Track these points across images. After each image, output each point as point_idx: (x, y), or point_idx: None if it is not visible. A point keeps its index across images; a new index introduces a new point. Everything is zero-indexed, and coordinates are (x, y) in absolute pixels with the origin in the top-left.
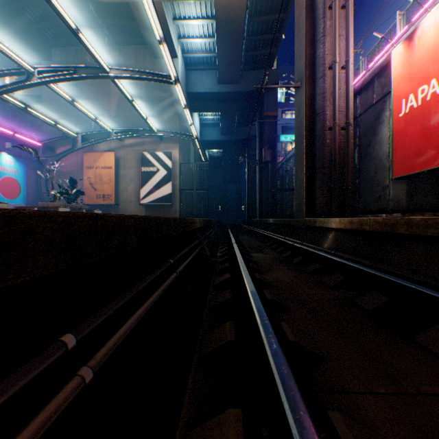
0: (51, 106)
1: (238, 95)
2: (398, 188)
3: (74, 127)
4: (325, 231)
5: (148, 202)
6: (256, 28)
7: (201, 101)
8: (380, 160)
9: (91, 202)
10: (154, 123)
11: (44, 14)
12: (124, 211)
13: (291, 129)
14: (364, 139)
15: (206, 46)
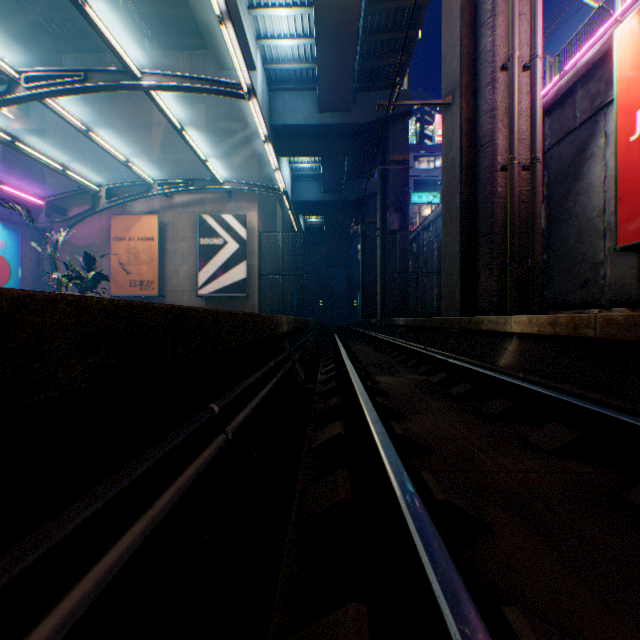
0: (60, 145)
1: (349, 130)
2: (622, 265)
3: (96, 176)
4: (500, 338)
5: (210, 292)
6: (377, 22)
7: (292, 138)
8: (587, 219)
9: (122, 292)
10: (220, 170)
11: None
12: None
13: (427, 184)
14: (558, 187)
15: (299, 52)
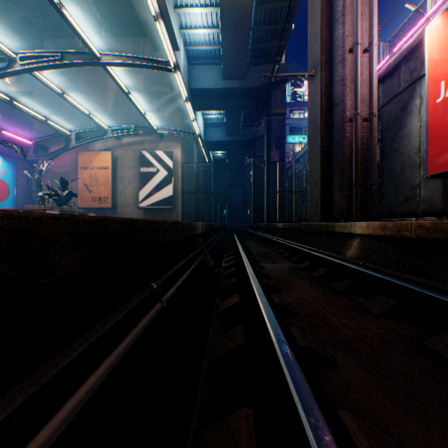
0: (43, 102)
1: (244, 92)
2: (431, 187)
3: (68, 124)
4: (347, 237)
5: (147, 205)
6: (263, 17)
7: (204, 98)
8: (408, 155)
9: (86, 205)
10: (154, 120)
11: (34, 2)
12: (122, 215)
13: (299, 129)
14: (388, 133)
15: (209, 38)
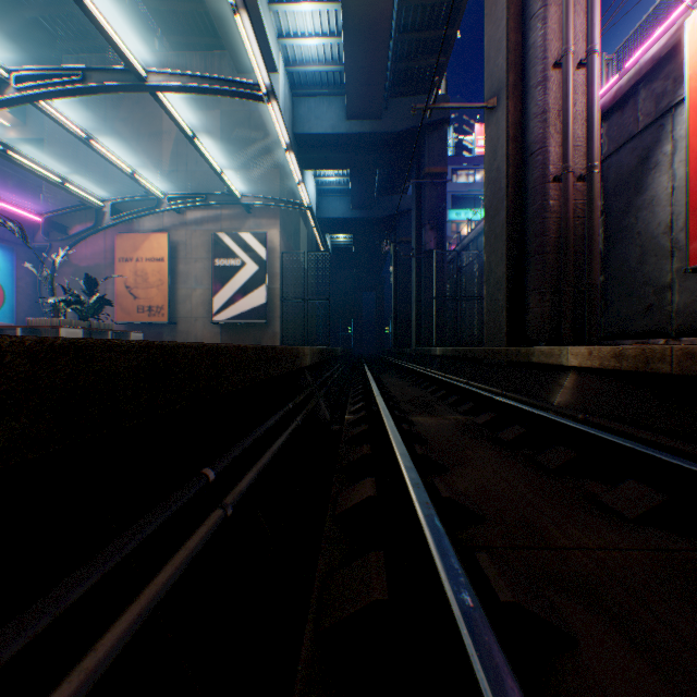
0: (60, 155)
1: (380, 139)
2: (693, 288)
3: (100, 190)
4: (553, 372)
5: (226, 318)
6: (412, 19)
7: (318, 149)
8: (652, 237)
9: (128, 318)
10: (237, 183)
11: None
12: (186, 335)
13: (466, 200)
14: (617, 201)
15: (325, 52)
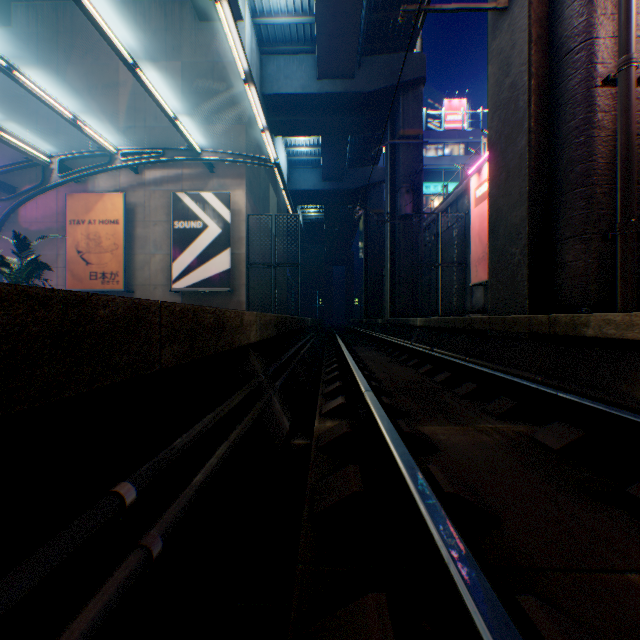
0: (9, 110)
1: (353, 100)
2: None
3: (51, 148)
4: (637, 351)
5: (186, 286)
6: None
7: (287, 111)
8: None
9: (80, 286)
10: (199, 140)
11: None
12: None
13: (435, 173)
14: None
15: (295, 0)
